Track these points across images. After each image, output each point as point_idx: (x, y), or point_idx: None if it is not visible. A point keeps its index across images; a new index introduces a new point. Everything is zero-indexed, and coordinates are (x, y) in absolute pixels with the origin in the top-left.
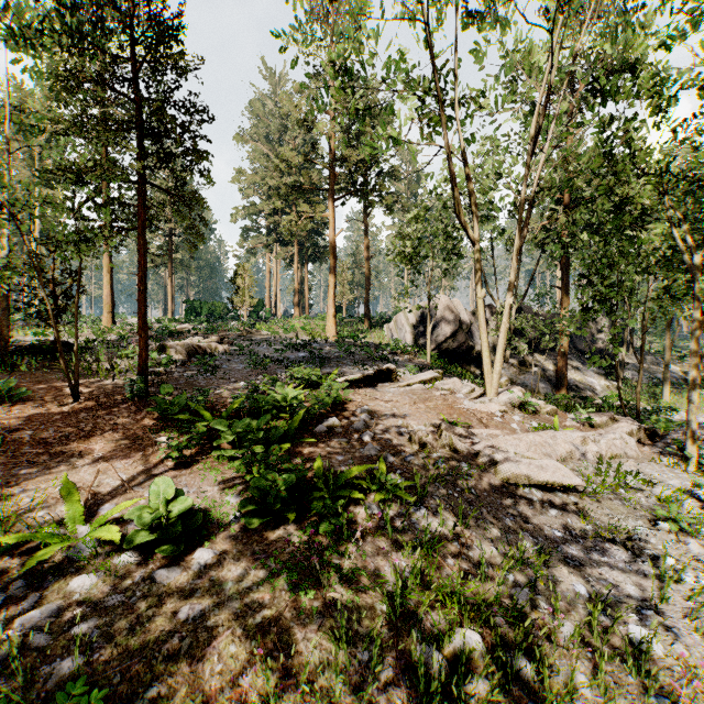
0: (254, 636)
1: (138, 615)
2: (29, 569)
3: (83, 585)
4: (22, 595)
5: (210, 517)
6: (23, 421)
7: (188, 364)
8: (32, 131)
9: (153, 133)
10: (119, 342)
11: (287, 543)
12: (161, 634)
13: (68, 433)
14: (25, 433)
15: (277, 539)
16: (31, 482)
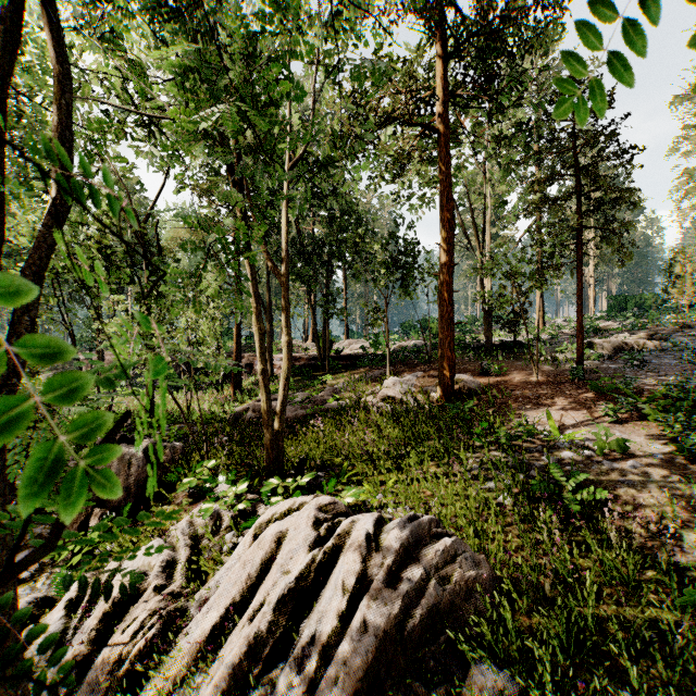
0: (666, 501)
1: (596, 473)
2: (540, 444)
3: (567, 455)
4: (541, 451)
5: (637, 449)
6: (513, 386)
7: (614, 358)
8: (498, 205)
9: (589, 197)
10: (550, 340)
11: (692, 462)
12: (609, 482)
13: (538, 395)
14: (517, 392)
15: (691, 473)
16: (528, 413)
